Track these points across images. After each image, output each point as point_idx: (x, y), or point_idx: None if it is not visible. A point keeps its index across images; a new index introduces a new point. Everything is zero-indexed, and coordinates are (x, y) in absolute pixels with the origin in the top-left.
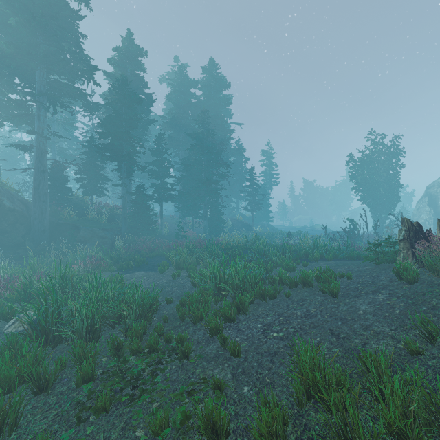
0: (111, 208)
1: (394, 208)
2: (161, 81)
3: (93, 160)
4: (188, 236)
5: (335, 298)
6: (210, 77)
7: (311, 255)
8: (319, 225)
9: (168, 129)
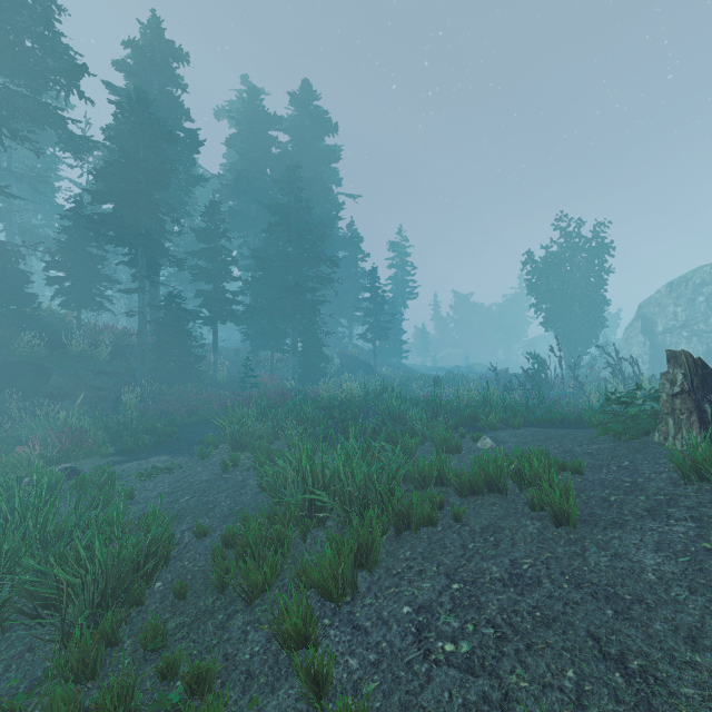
0: (118, 334)
1: (595, 337)
2: (219, 116)
3: (82, 244)
4: (264, 383)
5: (566, 525)
6: (302, 111)
7: (483, 419)
8: (479, 365)
9: (230, 197)
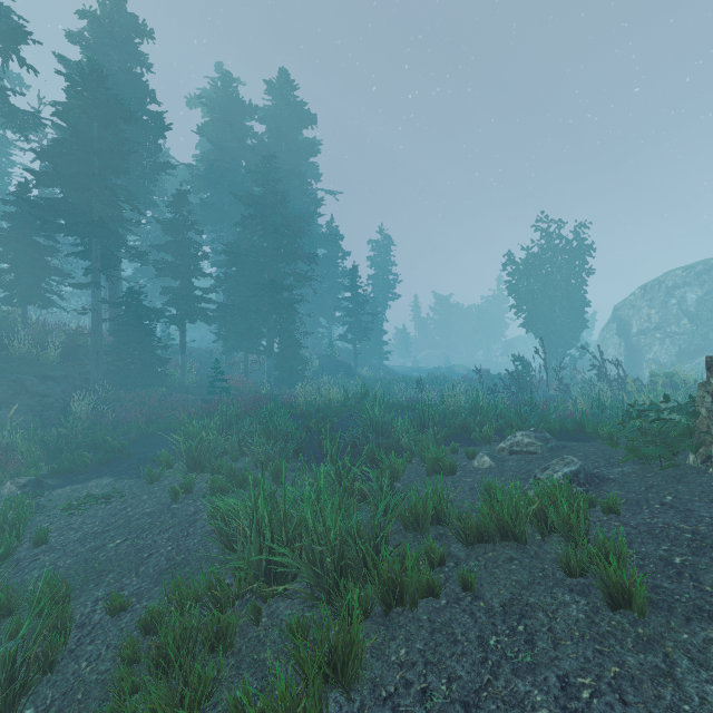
0: (70, 334)
1: (575, 339)
2: (191, 104)
3: (28, 233)
4: (237, 387)
5: (625, 607)
6: (279, 101)
7: (476, 430)
8: (460, 366)
9: (201, 189)
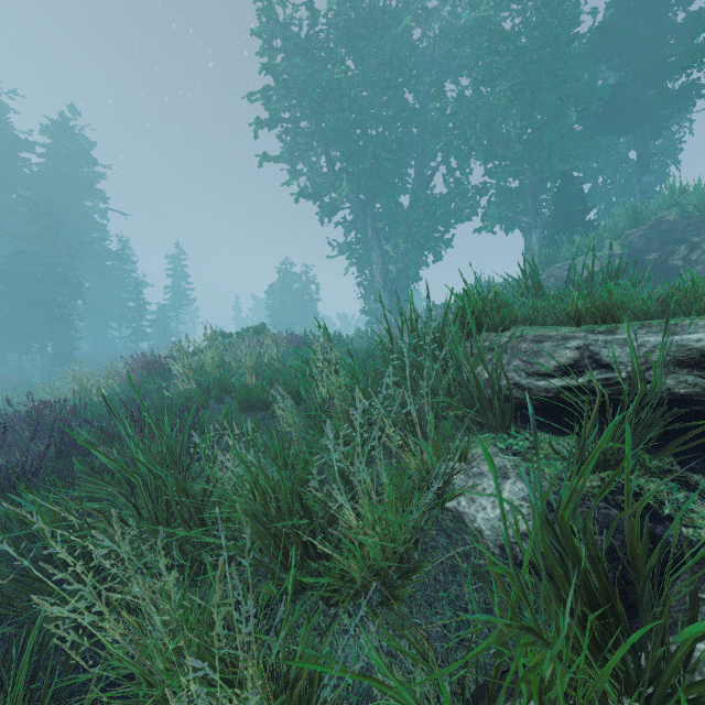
0: None
1: None
2: None
3: None
4: (10, 381)
5: None
6: (58, 143)
7: None
8: None
9: None
